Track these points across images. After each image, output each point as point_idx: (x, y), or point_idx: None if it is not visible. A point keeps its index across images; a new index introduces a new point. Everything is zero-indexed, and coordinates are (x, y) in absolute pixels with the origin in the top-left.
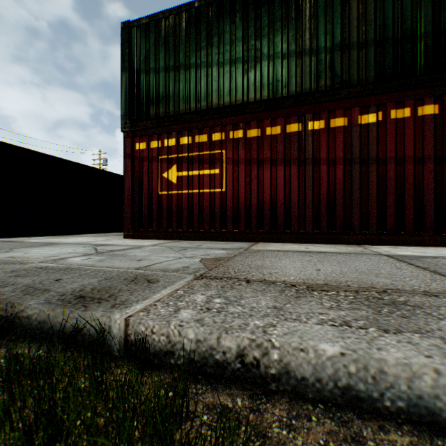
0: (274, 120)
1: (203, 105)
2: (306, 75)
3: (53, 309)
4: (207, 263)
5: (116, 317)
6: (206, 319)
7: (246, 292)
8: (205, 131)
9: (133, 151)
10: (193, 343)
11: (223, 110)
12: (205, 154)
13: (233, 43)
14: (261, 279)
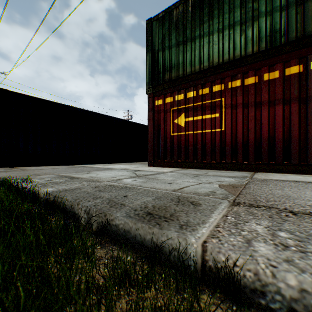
0: (271, 66)
1: (205, 65)
2: (307, 19)
3: (134, 223)
4: (228, 189)
5: (192, 241)
6: (297, 261)
7: (306, 227)
8: (207, 85)
9: (153, 106)
10: (294, 291)
11: (222, 66)
12: (207, 103)
13: (231, 11)
14: (306, 212)
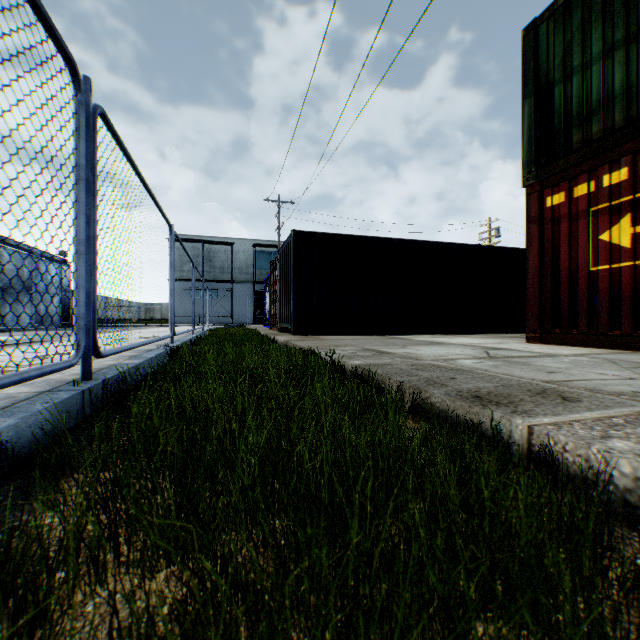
0: None
1: None
2: None
3: (452, 401)
4: None
5: (517, 422)
6: None
7: None
8: None
9: (540, 211)
10: (627, 480)
11: None
12: None
13: None
14: None
